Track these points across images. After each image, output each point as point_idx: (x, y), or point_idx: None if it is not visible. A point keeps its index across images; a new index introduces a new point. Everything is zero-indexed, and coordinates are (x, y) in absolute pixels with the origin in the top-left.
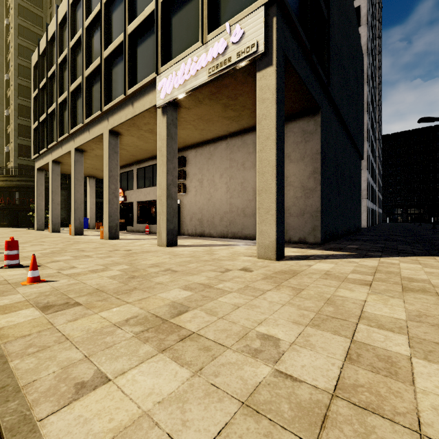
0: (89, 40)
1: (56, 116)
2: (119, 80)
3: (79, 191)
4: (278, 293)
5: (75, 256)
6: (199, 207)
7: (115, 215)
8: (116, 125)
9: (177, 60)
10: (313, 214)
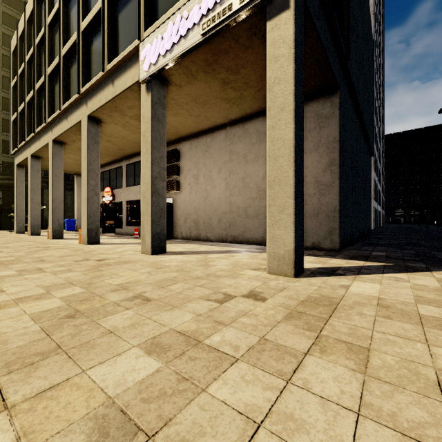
0: (67, 14)
1: (33, 105)
2: (99, 56)
3: (58, 189)
4: (327, 362)
5: (23, 269)
6: (194, 207)
7: (95, 216)
8: (95, 109)
9: (163, 20)
10: (329, 214)
